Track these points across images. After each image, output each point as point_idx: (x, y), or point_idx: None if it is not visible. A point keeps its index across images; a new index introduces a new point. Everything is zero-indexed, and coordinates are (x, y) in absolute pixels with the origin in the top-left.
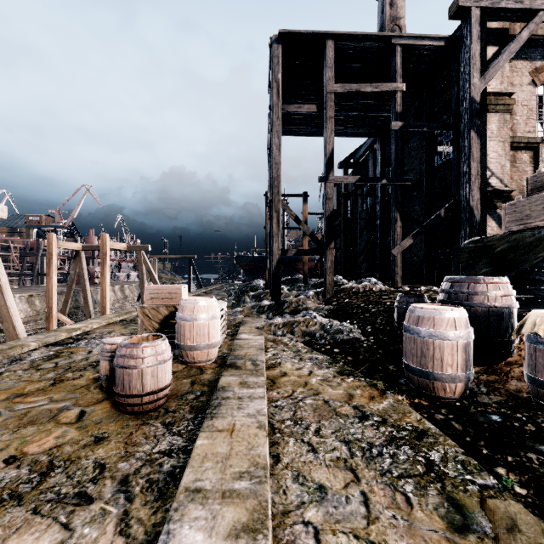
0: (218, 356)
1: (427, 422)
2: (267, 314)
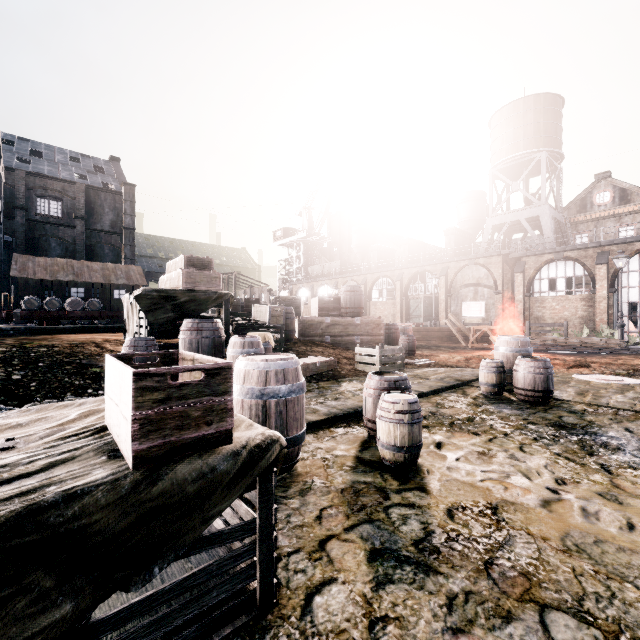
0: None
1: None
2: None
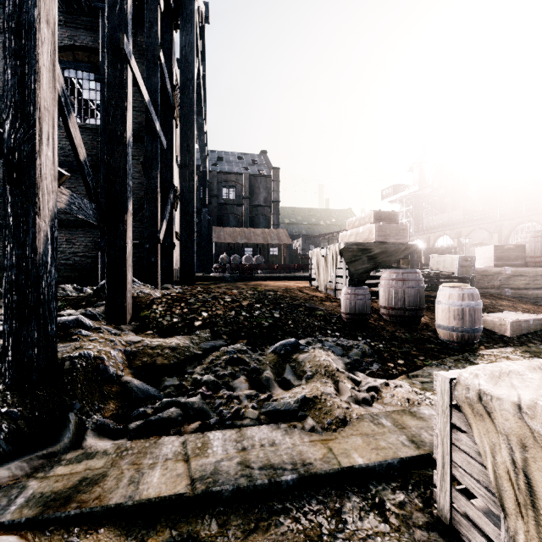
0: None
1: (510, 349)
2: (99, 429)
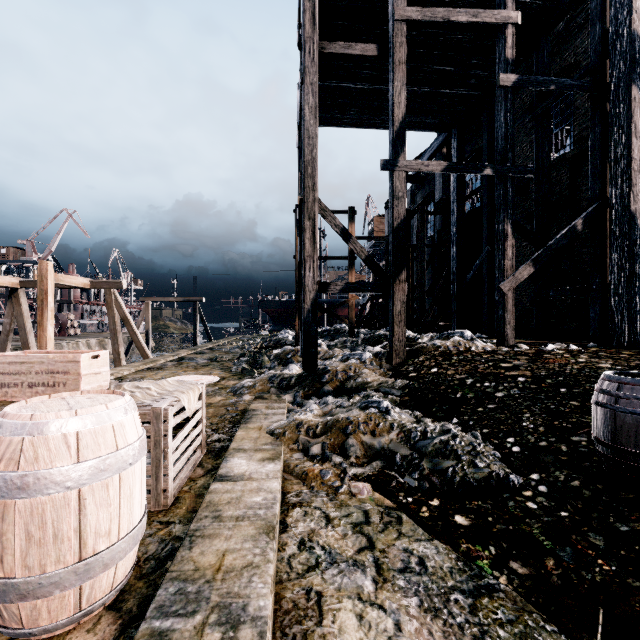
0: (143, 559)
1: None
2: (294, 394)
